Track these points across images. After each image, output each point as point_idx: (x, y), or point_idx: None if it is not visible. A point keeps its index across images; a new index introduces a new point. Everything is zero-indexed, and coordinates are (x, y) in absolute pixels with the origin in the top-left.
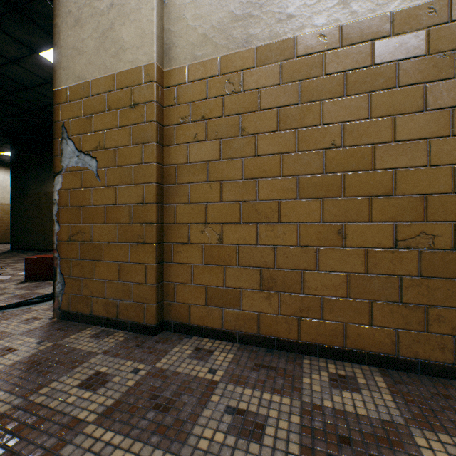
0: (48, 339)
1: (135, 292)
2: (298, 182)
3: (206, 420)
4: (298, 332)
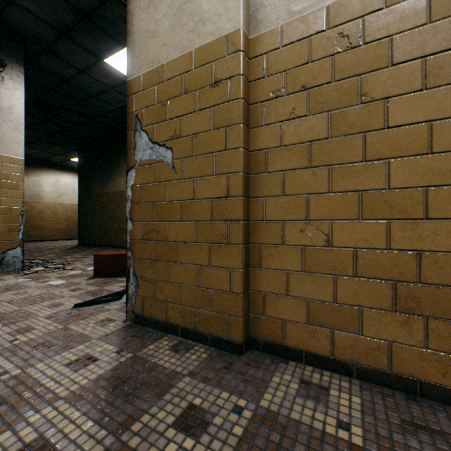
0: (126, 348)
1: (217, 301)
2: None
3: None
4: None
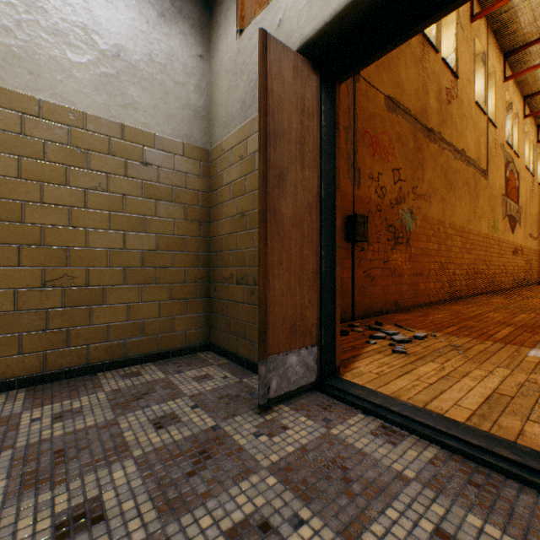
0: None
1: None
2: None
3: None
4: None
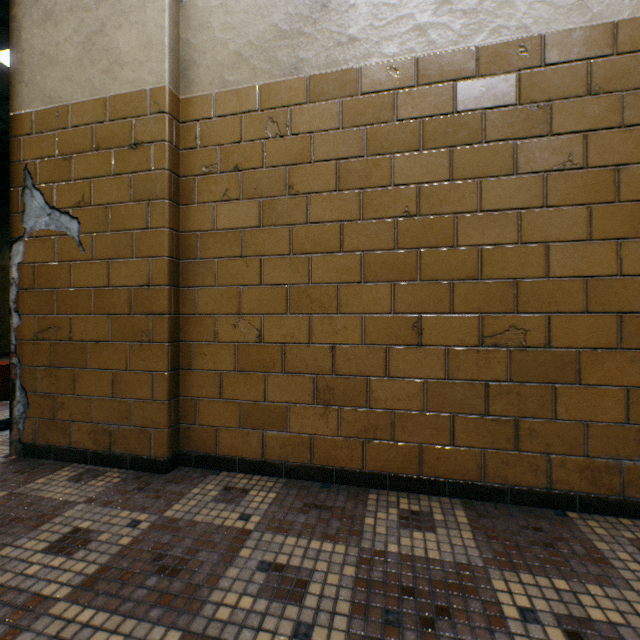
0: None
1: (138, 413)
2: (363, 260)
3: (230, 582)
4: (363, 459)
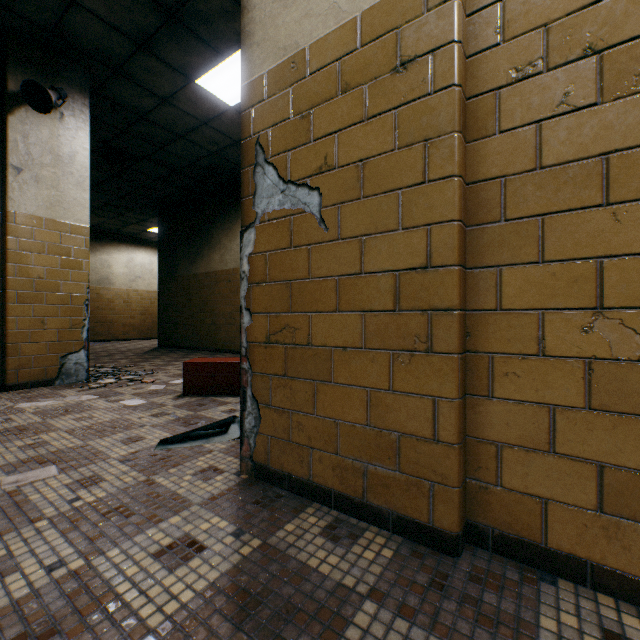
0: (248, 527)
1: (406, 454)
2: None
3: None
4: None
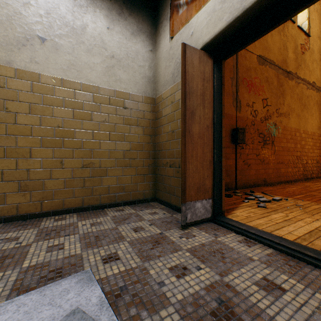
0: None
1: None
2: (42, 140)
3: None
4: (42, 208)
